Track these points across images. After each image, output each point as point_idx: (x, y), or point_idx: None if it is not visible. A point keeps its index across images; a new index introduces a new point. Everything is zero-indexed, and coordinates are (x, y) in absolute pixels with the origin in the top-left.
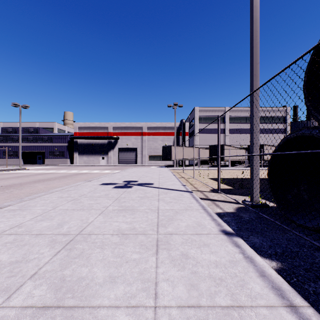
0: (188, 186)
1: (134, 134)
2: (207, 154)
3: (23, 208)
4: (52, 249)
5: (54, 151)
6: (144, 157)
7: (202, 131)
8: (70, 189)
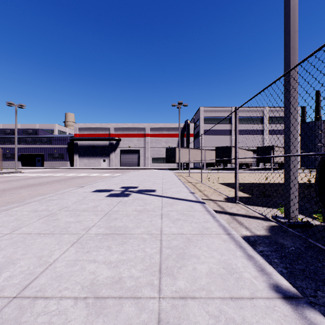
0: (196, 193)
1: (137, 136)
2: (213, 156)
3: None
4: None
5: (54, 153)
6: (147, 160)
7: (207, 132)
8: (53, 198)
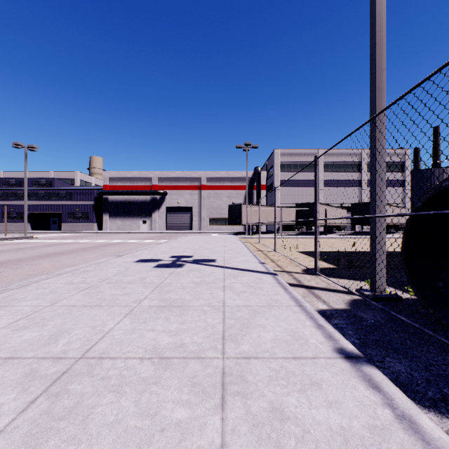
0: (268, 263)
1: (189, 188)
2: (293, 216)
3: (3, 303)
4: (23, 394)
5: (75, 212)
6: (203, 221)
7: (285, 184)
8: (87, 270)
